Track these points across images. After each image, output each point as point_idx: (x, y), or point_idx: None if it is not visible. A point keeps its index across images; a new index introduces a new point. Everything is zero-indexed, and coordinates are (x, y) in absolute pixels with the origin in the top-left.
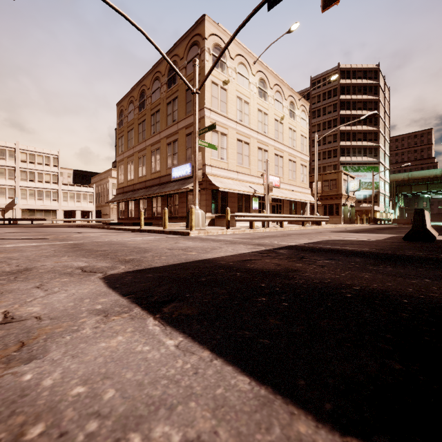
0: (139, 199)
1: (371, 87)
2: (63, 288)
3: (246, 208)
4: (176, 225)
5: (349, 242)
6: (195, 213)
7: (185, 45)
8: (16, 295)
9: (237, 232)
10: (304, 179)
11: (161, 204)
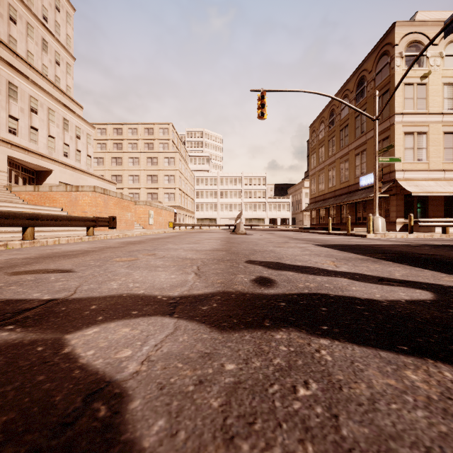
0: (329, 207)
1: None
2: (302, 244)
3: None
4: (362, 230)
5: None
6: (374, 220)
7: (373, 58)
8: (293, 244)
9: (422, 237)
10: None
11: (349, 211)
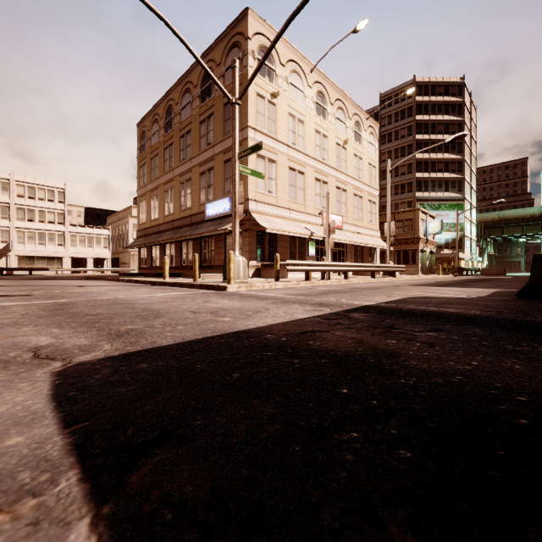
0: (166, 243)
1: (455, 105)
2: None
3: (301, 255)
4: (211, 276)
5: (445, 301)
6: (234, 261)
7: (223, 47)
8: None
9: (290, 285)
10: (372, 219)
11: (192, 250)
